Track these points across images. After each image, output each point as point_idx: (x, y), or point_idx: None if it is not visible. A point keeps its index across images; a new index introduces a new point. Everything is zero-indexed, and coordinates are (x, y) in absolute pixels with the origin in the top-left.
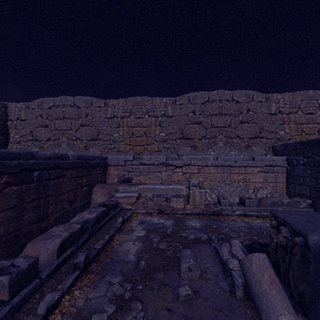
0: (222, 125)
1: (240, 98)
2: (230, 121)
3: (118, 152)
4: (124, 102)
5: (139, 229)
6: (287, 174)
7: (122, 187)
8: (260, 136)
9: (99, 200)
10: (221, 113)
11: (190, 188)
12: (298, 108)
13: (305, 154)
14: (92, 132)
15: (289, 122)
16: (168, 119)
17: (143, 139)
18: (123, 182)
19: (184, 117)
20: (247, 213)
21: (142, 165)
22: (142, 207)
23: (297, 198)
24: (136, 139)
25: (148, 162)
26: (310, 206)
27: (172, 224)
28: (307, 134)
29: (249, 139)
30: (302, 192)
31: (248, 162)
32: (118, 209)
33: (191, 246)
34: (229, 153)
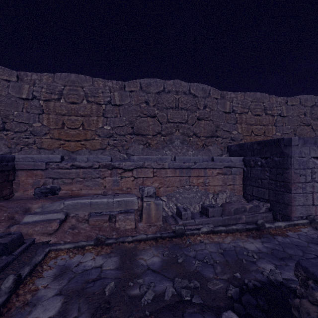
0: (179, 121)
1: (197, 92)
2: (187, 117)
3: (39, 149)
4: (50, 79)
5: (51, 296)
6: (244, 175)
7: (39, 204)
8: (216, 135)
9: None
10: (177, 106)
11: (143, 199)
12: (248, 109)
13: (263, 155)
14: None
15: (241, 122)
16: (115, 108)
17: (80, 133)
18: (44, 195)
19: (135, 108)
20: (215, 228)
21: (76, 169)
22: (70, 236)
23: (255, 201)
24: (68, 131)
25: (84, 164)
26: (269, 209)
27: (117, 267)
28: (255, 135)
29: (206, 137)
30: (260, 195)
31: (208, 163)
32: (21, 249)
33: None
34: (187, 153)
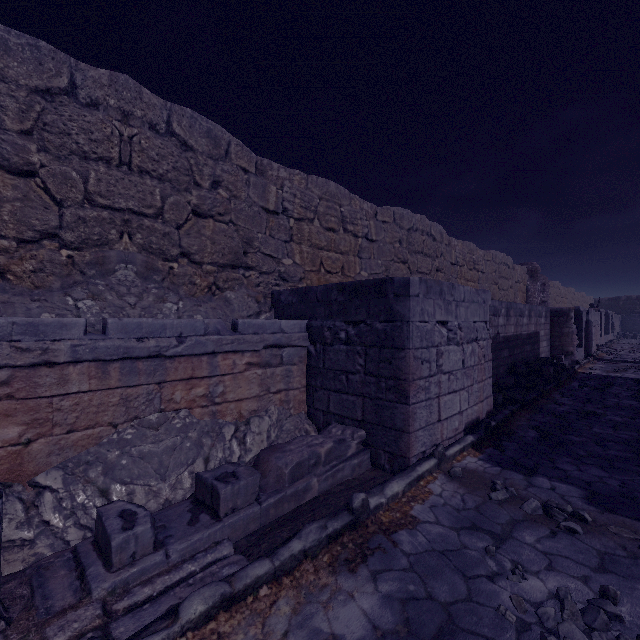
0: (131, 206)
1: (194, 136)
2: (162, 200)
3: None
4: None
5: None
6: (310, 364)
7: None
8: (245, 263)
9: None
10: (128, 161)
11: None
12: (314, 213)
13: (350, 316)
14: None
15: (301, 239)
16: None
17: None
18: None
19: None
20: (238, 583)
21: None
22: None
23: (336, 428)
24: None
25: None
26: (363, 444)
27: None
28: (327, 272)
29: (219, 267)
30: (346, 410)
31: (221, 338)
32: None
33: None
34: (159, 308)
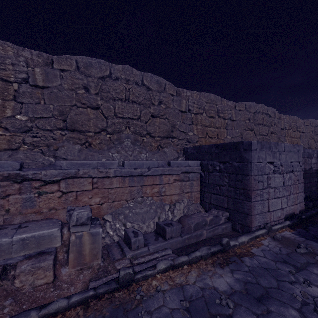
0: (129, 116)
1: (152, 84)
2: (140, 112)
3: None
4: None
5: None
6: (201, 181)
7: None
8: (172, 135)
9: None
10: (128, 98)
11: (70, 230)
12: (203, 110)
13: (221, 159)
14: None
15: (197, 123)
16: (36, 90)
17: None
18: None
19: (68, 93)
20: (176, 261)
21: None
22: None
23: (214, 210)
24: None
25: None
26: (228, 219)
27: None
28: (210, 137)
29: (161, 138)
30: (219, 203)
31: (164, 168)
32: None
33: None
34: (139, 156)
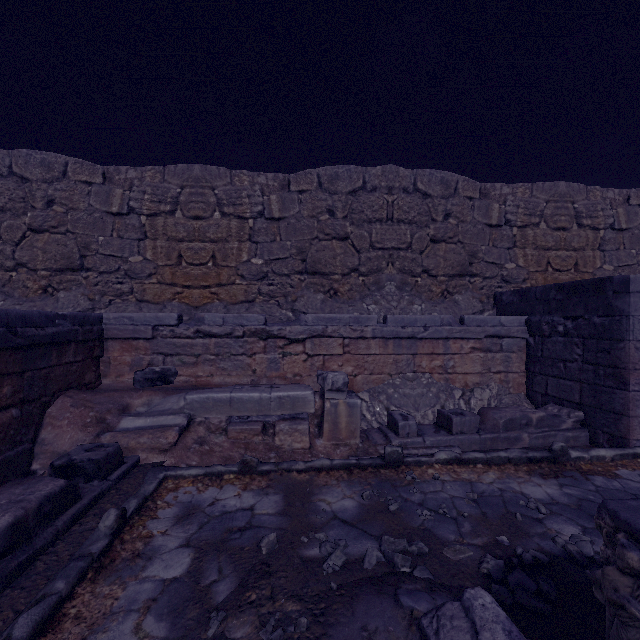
0: (393, 245)
1: (431, 187)
2: (411, 237)
3: (140, 303)
4: (158, 177)
5: (174, 547)
6: (529, 353)
7: (143, 398)
8: (470, 271)
9: (64, 443)
10: (391, 217)
11: (325, 395)
12: (540, 217)
13: (568, 312)
14: (65, 248)
15: (525, 244)
16: (272, 225)
17: (209, 272)
18: (150, 384)
19: (309, 223)
20: (464, 455)
21: (203, 338)
22: (196, 455)
23: (552, 406)
24: (189, 270)
25: (218, 330)
26: (581, 424)
27: (279, 511)
28: (556, 271)
29: (449, 277)
30: (563, 393)
31: (451, 328)
32: (120, 472)
33: (336, 609)
34: (410, 308)
